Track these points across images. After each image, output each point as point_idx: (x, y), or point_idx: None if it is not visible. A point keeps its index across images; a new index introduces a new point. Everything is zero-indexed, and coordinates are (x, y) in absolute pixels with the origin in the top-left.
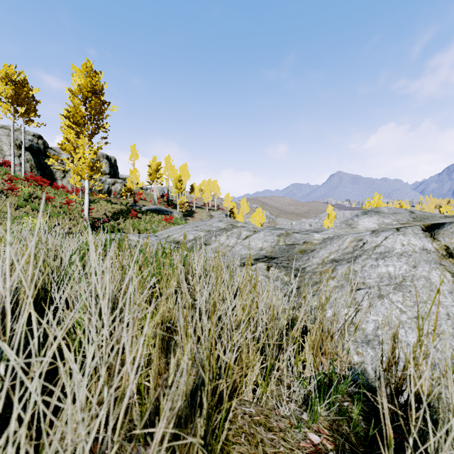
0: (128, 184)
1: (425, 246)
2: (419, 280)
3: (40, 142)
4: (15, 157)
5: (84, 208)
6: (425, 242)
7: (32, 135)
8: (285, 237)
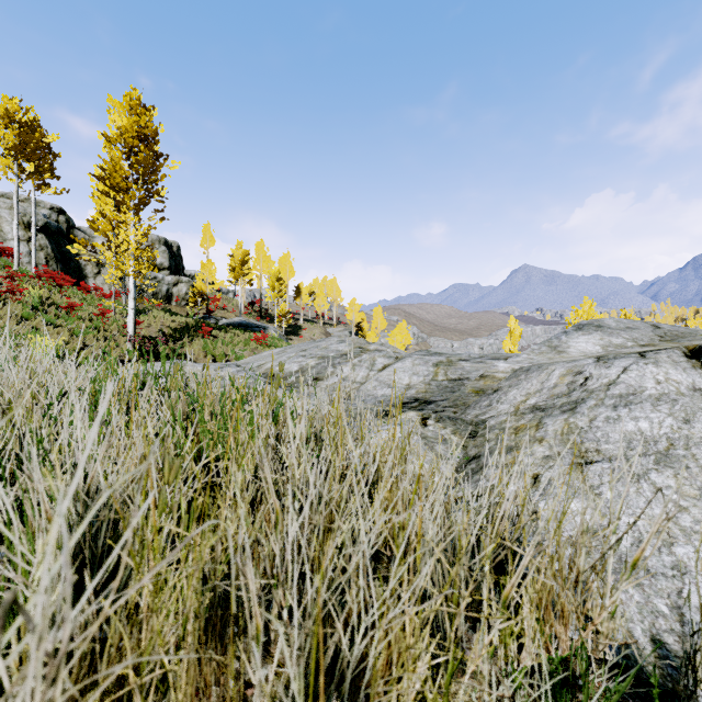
0: (199, 284)
1: (696, 384)
2: (701, 446)
3: (61, 220)
4: (21, 243)
5: (128, 321)
6: (696, 378)
7: (50, 209)
8: (447, 368)
